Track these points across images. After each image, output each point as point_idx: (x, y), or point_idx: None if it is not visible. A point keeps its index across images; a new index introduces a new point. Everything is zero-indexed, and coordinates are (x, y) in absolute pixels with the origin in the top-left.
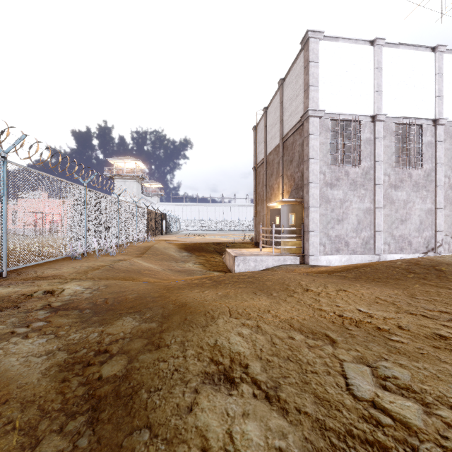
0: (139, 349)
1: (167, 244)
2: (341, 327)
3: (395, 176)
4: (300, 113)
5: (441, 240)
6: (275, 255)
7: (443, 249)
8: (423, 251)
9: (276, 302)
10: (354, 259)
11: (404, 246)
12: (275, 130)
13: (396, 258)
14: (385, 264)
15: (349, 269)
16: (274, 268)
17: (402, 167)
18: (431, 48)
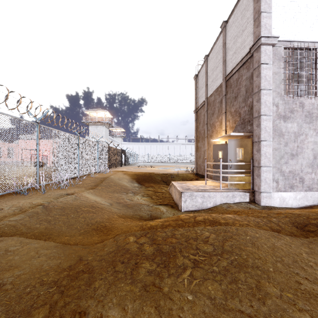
0: None
1: (122, 174)
2: None
3: None
4: (247, 46)
5: None
6: (224, 191)
7: None
8: None
9: None
10: (310, 196)
11: None
12: (217, 72)
13: None
14: None
15: None
16: (223, 205)
17: None
18: None
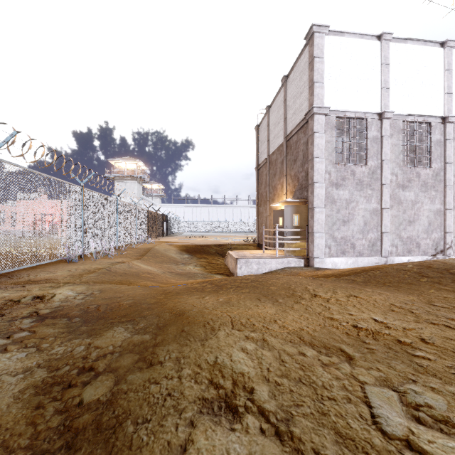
0: (128, 367)
1: (167, 245)
2: (357, 340)
3: (403, 175)
4: (304, 110)
5: (451, 242)
6: (279, 257)
7: (453, 251)
8: (432, 253)
9: (282, 310)
10: (360, 261)
11: (412, 248)
12: (278, 129)
13: (404, 261)
14: (396, 267)
15: (357, 272)
16: (277, 270)
17: (410, 166)
18: (440, 43)
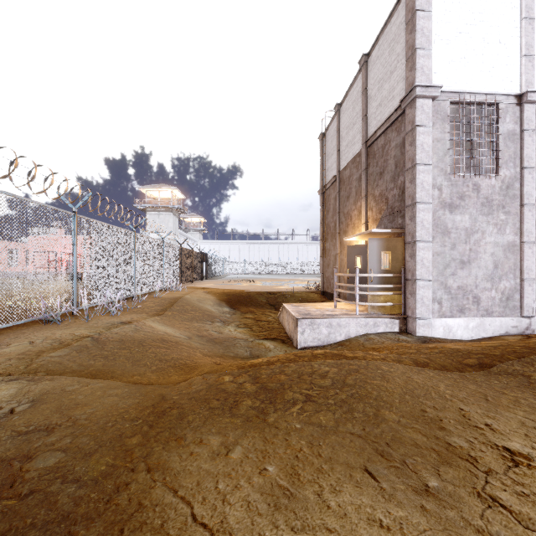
0: None
1: (203, 293)
2: None
3: None
4: (398, 97)
5: None
6: (361, 316)
7: None
8: None
9: None
10: (488, 324)
11: None
12: (354, 132)
13: None
14: None
15: (520, 356)
16: (359, 337)
17: None
18: None
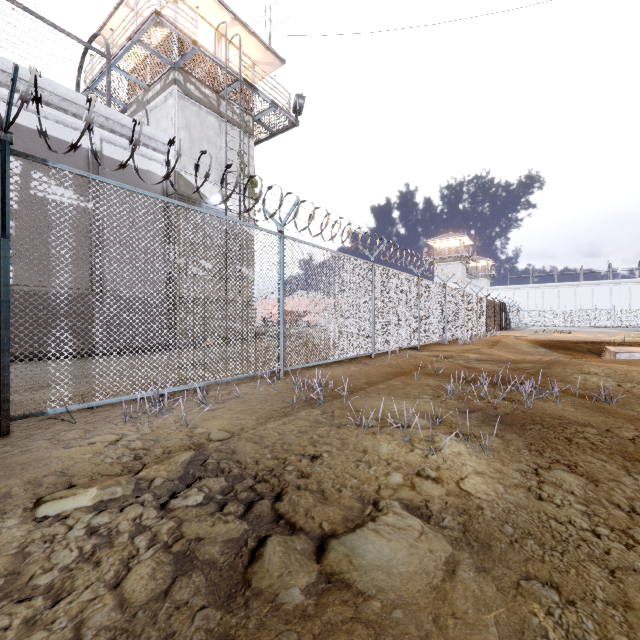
0: (540, 368)
1: (515, 339)
2: None
3: None
4: None
5: None
6: None
7: None
8: None
9: (634, 366)
10: None
11: None
12: None
13: None
14: None
15: None
16: None
17: None
18: None
